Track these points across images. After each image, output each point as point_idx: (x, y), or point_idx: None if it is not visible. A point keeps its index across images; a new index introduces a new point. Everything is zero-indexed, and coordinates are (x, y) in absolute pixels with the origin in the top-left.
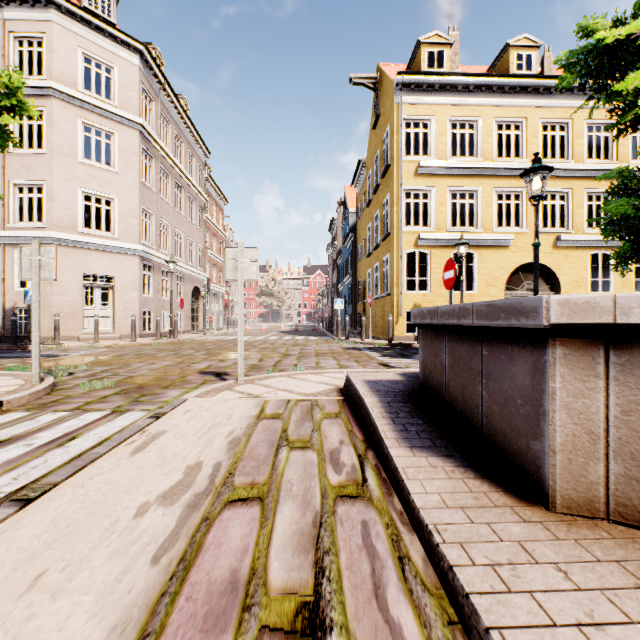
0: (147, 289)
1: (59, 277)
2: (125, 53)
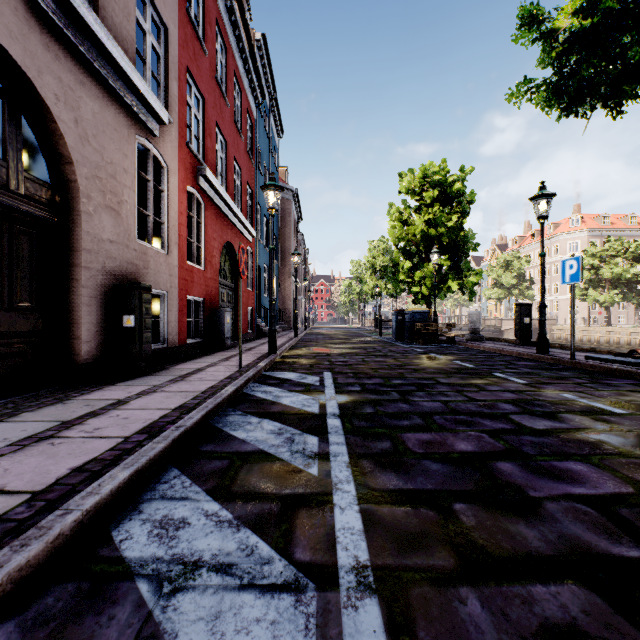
0: (593, 308)
1: (561, 308)
2: (581, 234)
